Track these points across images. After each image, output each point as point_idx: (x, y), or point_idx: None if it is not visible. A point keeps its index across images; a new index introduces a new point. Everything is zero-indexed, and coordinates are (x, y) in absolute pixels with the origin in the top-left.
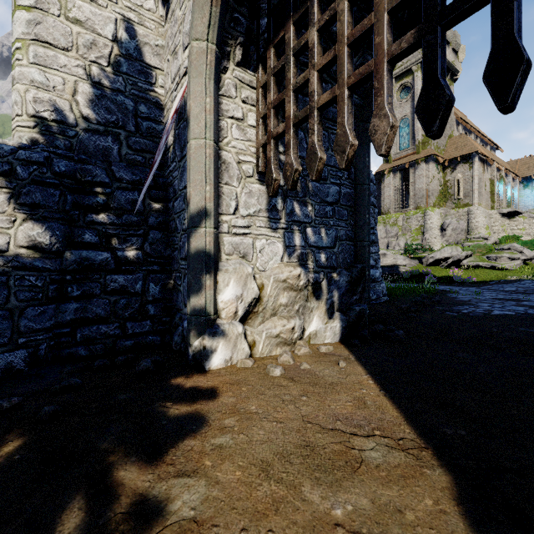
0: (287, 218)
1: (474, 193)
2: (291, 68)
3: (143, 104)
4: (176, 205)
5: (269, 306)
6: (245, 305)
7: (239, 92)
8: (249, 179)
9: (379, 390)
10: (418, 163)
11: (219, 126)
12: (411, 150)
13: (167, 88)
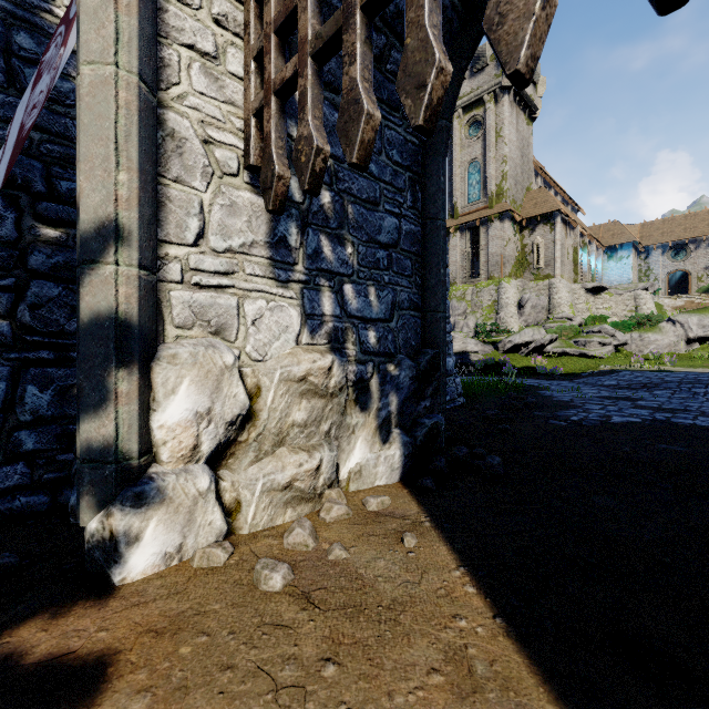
0: (308, 263)
1: (556, 262)
2: None
3: (24, 33)
4: None
5: (272, 429)
6: (218, 431)
7: None
8: (229, 180)
9: (492, 617)
10: (491, 221)
11: (159, 57)
12: (483, 203)
13: None
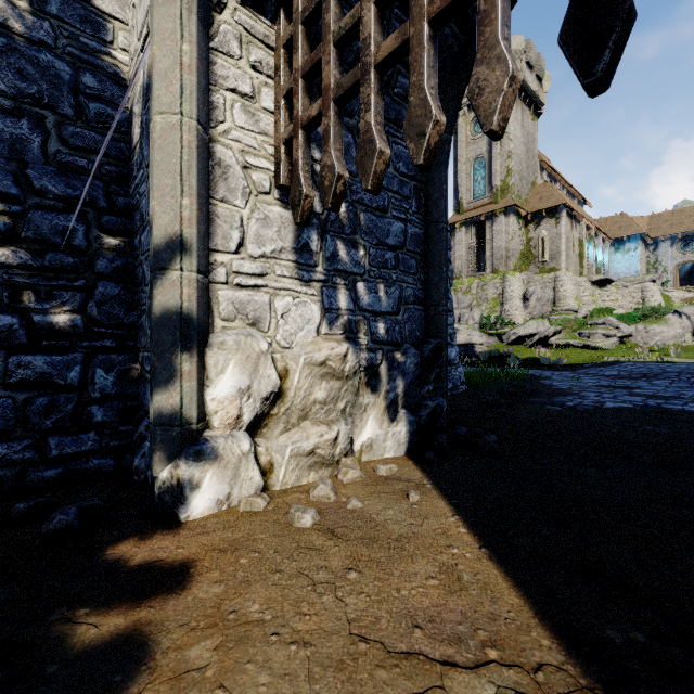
0: (326, 265)
1: (561, 256)
2: (331, 4)
3: (89, 74)
4: (143, 240)
5: (298, 405)
6: (256, 405)
7: (245, 49)
8: (263, 197)
9: (478, 548)
10: (496, 216)
11: (209, 101)
12: (488, 199)
13: (132, 52)
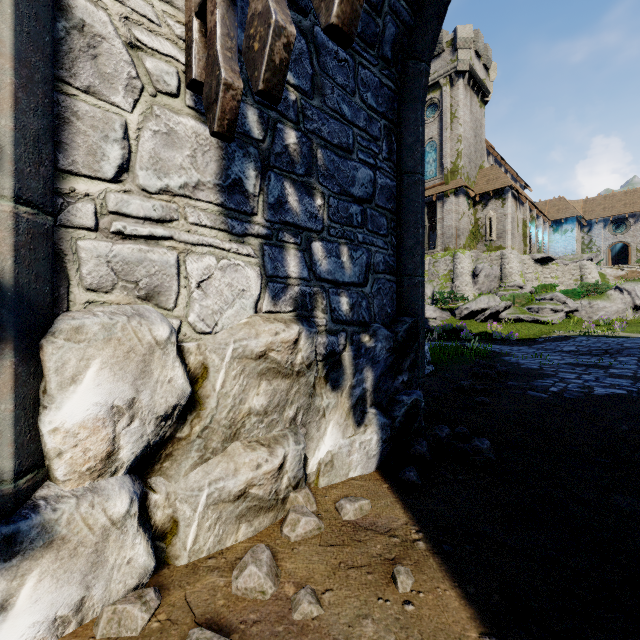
0: (269, 214)
1: (507, 235)
2: None
3: None
4: None
5: (222, 420)
6: (146, 429)
7: None
8: (165, 100)
9: None
10: (447, 196)
11: None
12: (439, 180)
13: None
